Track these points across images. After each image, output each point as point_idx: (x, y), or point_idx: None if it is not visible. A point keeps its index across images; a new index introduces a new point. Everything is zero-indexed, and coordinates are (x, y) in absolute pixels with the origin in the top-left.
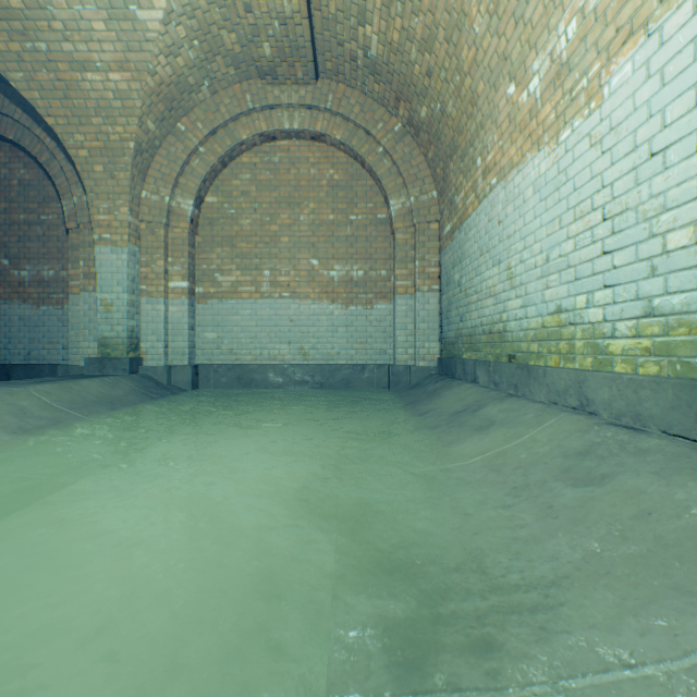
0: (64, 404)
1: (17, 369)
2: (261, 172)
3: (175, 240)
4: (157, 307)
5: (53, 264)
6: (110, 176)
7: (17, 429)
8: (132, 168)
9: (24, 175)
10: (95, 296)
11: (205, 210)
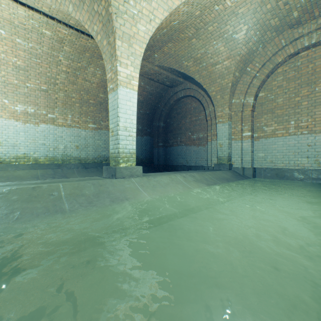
0: (214, 178)
1: (193, 167)
2: (288, 73)
3: (245, 116)
4: (238, 144)
5: (202, 132)
6: (221, 98)
7: (207, 184)
8: (229, 93)
9: (194, 105)
10: (215, 142)
11: (257, 100)
